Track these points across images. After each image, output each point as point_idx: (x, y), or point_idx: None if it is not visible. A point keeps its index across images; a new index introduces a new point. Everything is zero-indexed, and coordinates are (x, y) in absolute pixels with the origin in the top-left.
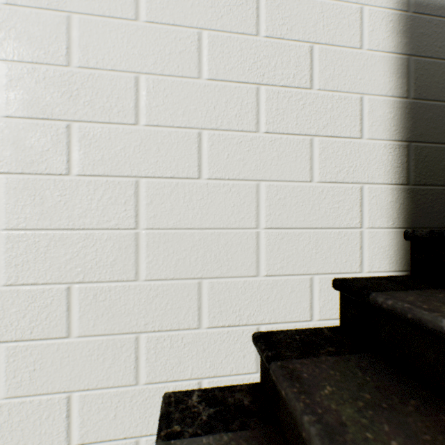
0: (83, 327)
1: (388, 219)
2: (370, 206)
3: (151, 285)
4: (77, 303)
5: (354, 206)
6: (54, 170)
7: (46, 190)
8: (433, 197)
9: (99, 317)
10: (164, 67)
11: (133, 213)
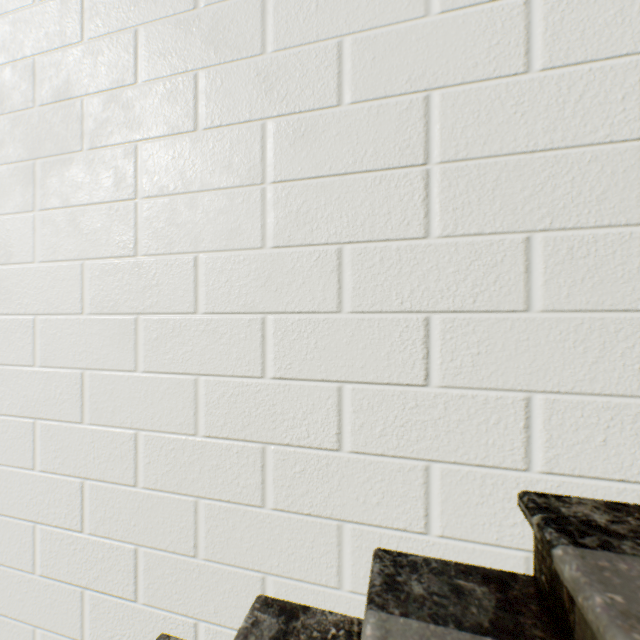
0: (550, 298)
1: None
2: None
3: None
4: (540, 261)
5: None
6: (505, 71)
7: (494, 102)
8: None
9: (576, 283)
10: None
11: (637, 114)
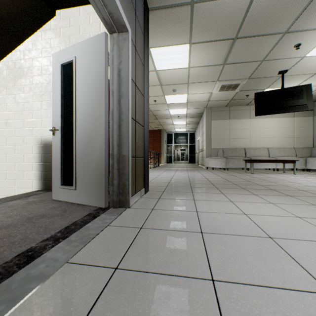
0: None
1: (38, 187)
2: (34, 184)
3: (1, 196)
4: None
5: (32, 184)
6: None
7: None
8: (47, 183)
9: None
10: (2, 161)
11: None
